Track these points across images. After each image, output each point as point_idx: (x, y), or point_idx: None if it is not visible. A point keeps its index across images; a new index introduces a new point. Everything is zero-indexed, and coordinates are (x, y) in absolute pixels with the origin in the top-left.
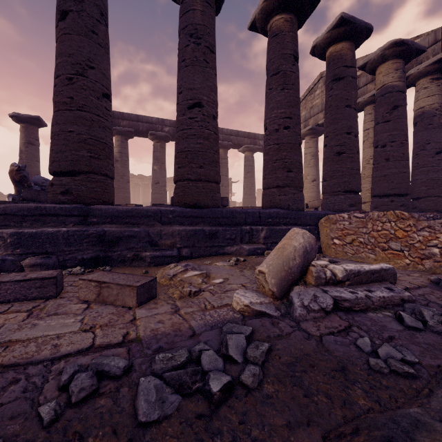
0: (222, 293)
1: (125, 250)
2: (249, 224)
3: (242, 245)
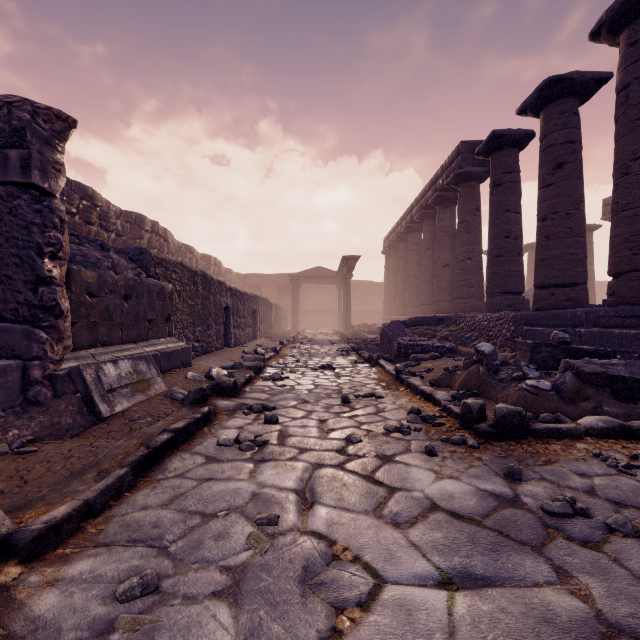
0: None
1: None
2: None
3: None
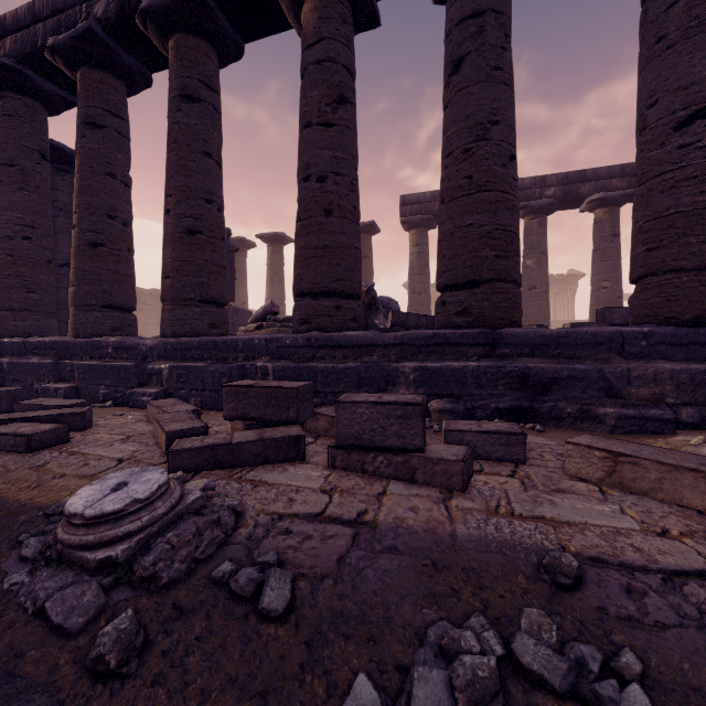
0: None
1: (561, 400)
2: None
3: None
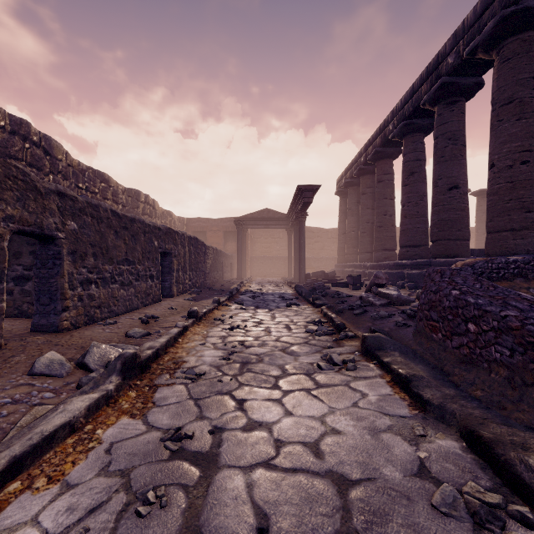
0: None
1: None
2: None
3: None
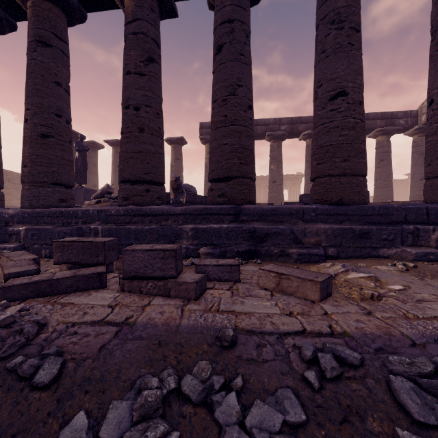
0: (414, 302)
1: (271, 246)
2: (411, 222)
3: (404, 248)
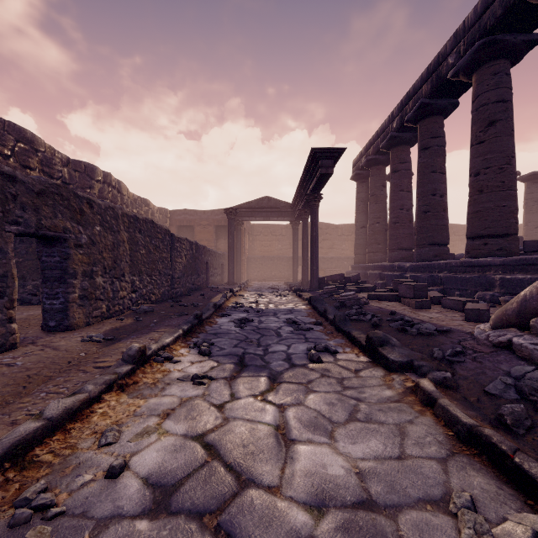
0: None
1: None
2: None
3: None
